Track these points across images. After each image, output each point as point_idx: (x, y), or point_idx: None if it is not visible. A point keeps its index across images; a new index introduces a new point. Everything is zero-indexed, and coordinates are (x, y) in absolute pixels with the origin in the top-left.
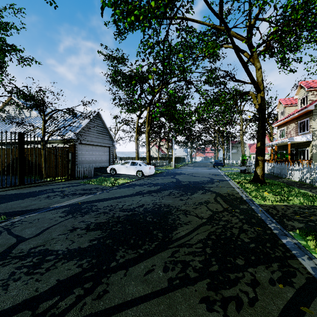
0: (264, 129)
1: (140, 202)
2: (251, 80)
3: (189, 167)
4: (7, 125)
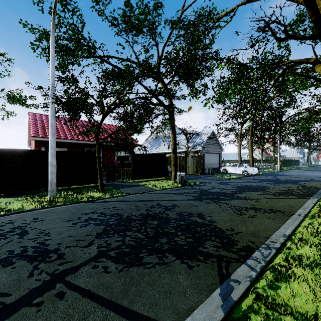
0: None
1: (249, 184)
2: None
3: (299, 171)
4: (158, 142)
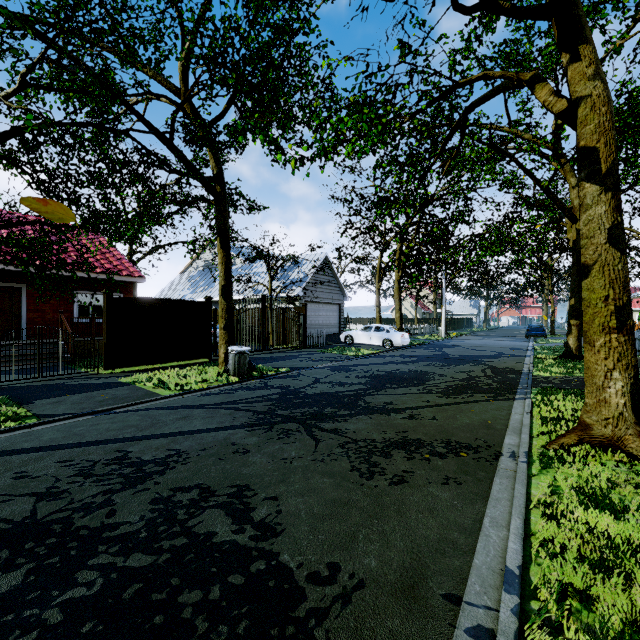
0: (580, 279)
1: (395, 368)
2: (559, 207)
3: (475, 337)
4: (209, 277)
